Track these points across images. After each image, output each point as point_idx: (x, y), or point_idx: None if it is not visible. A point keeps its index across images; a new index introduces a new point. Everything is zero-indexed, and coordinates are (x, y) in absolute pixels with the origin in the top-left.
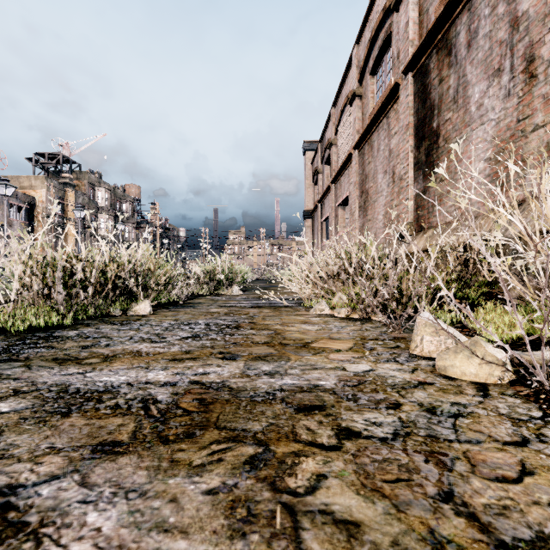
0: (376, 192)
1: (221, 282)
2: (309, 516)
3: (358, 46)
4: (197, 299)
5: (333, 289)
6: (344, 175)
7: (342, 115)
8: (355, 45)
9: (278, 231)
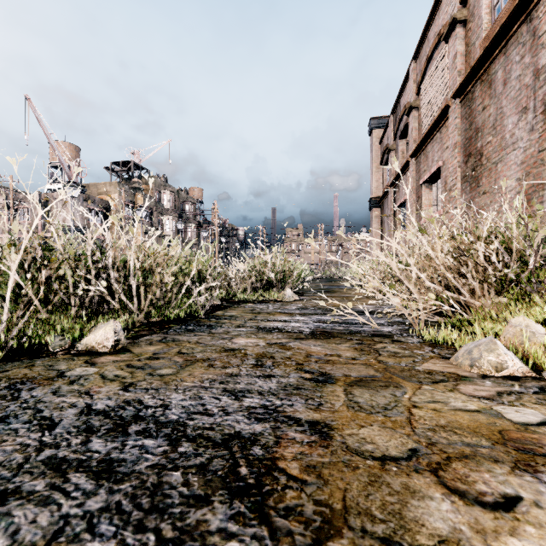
0: (501, 148)
1: (271, 282)
2: None
3: None
4: (231, 308)
5: (468, 300)
6: (432, 142)
7: (428, 65)
8: None
9: (338, 226)
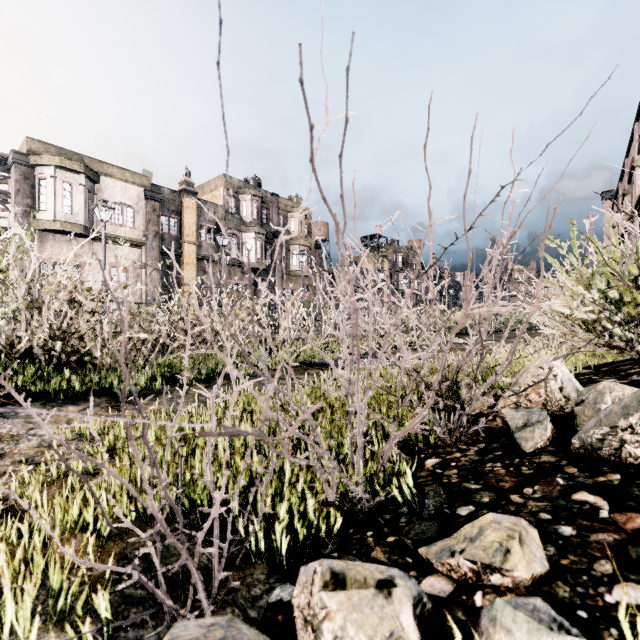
0: None
1: (516, 325)
2: (534, 336)
3: (627, 160)
4: None
5: None
6: (624, 244)
7: None
8: (625, 158)
9: None
